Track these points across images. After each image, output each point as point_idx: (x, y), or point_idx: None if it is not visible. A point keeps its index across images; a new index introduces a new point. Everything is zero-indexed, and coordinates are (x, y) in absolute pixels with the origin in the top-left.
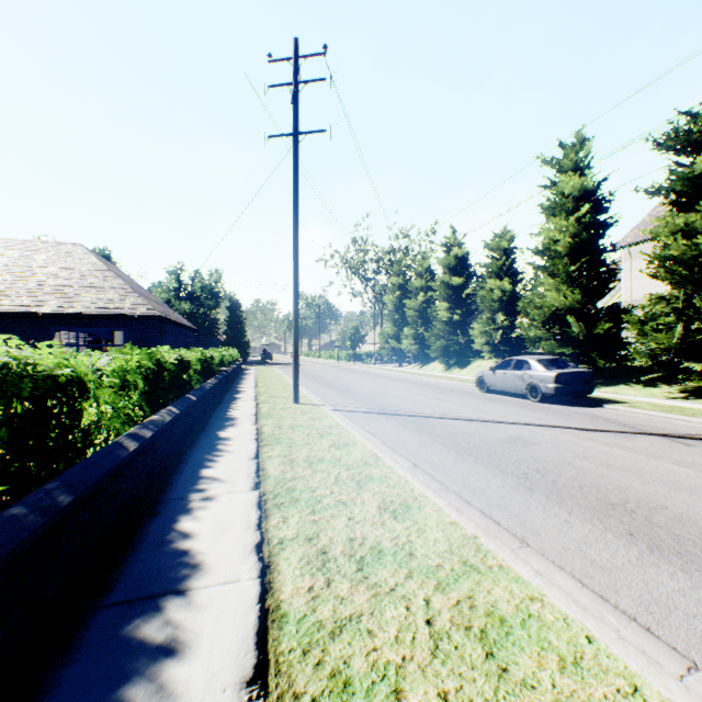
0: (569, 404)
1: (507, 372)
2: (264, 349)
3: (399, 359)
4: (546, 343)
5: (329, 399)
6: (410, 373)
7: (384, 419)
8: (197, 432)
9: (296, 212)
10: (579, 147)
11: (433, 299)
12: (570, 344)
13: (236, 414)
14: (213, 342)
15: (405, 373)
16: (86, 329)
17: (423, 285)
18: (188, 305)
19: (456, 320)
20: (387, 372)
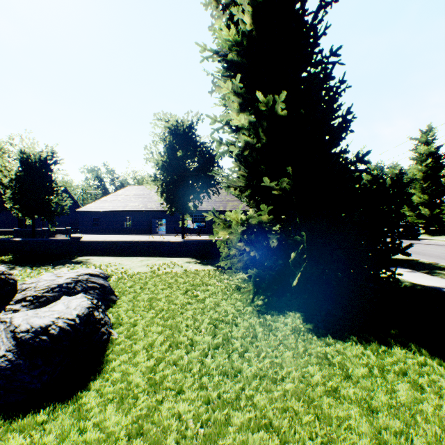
0: (409, 240)
1: (385, 229)
2: None
3: None
4: (410, 218)
5: None
6: None
7: None
8: None
9: None
10: (429, 131)
11: None
12: (423, 218)
13: None
14: None
15: None
16: None
17: None
18: None
19: None
20: None
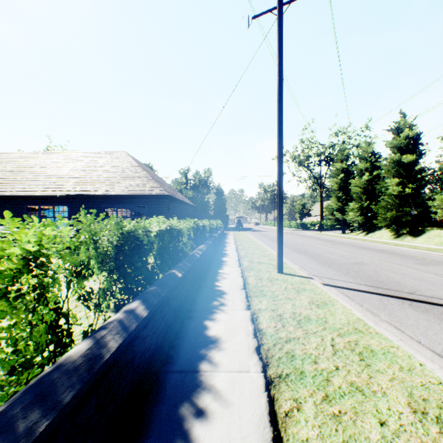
0: None
1: None
2: (239, 220)
3: (342, 227)
4: None
5: (308, 267)
6: (361, 240)
7: (411, 310)
8: (181, 319)
9: (280, 81)
10: None
11: (377, 178)
12: None
13: (223, 285)
14: (206, 216)
15: (355, 240)
16: (121, 206)
17: (367, 167)
18: (191, 192)
19: (408, 194)
20: (337, 238)
